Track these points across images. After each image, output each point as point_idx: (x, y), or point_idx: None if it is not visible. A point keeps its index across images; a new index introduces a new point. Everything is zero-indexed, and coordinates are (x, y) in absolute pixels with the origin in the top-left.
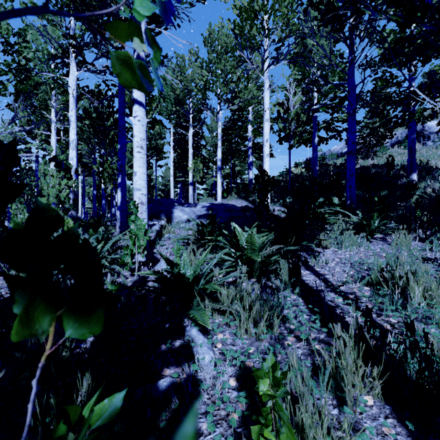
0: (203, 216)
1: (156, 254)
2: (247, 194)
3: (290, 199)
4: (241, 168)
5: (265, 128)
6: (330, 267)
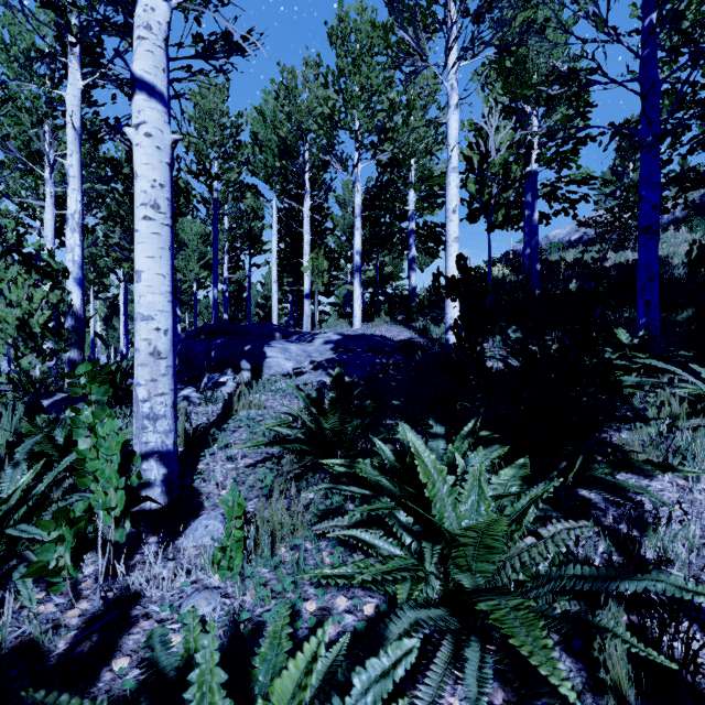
0: (326, 365)
1: (199, 481)
2: (410, 315)
3: (517, 332)
4: (394, 268)
5: (451, 185)
6: None
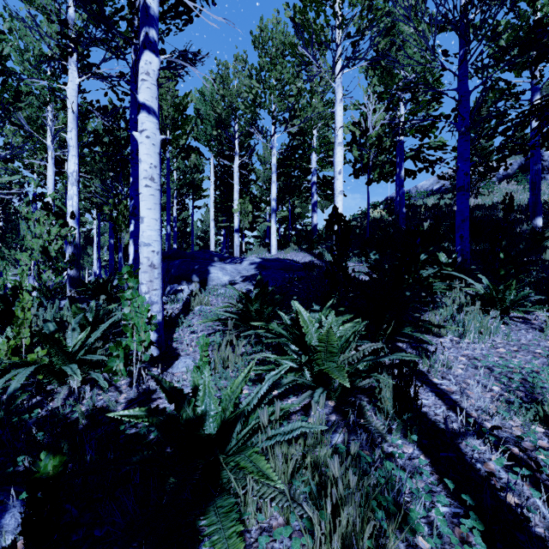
0: (251, 278)
1: (176, 343)
2: (311, 244)
3: (376, 255)
4: (302, 209)
5: (337, 154)
6: (456, 376)
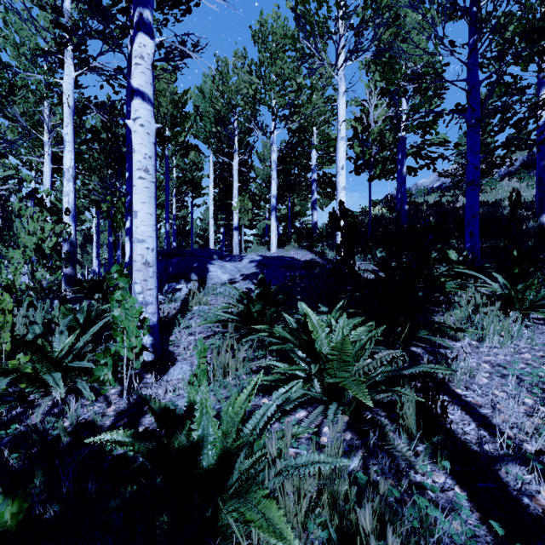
0: (252, 277)
1: (172, 346)
2: (312, 242)
3: (382, 252)
4: (301, 207)
5: (340, 149)
6: (481, 386)
